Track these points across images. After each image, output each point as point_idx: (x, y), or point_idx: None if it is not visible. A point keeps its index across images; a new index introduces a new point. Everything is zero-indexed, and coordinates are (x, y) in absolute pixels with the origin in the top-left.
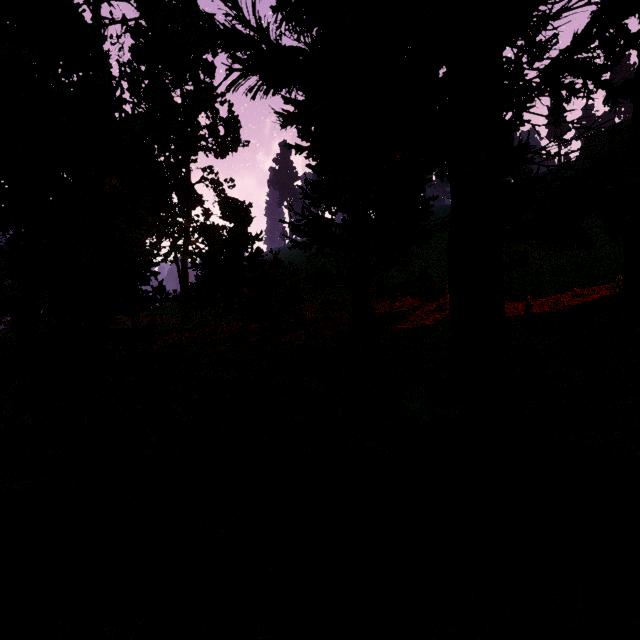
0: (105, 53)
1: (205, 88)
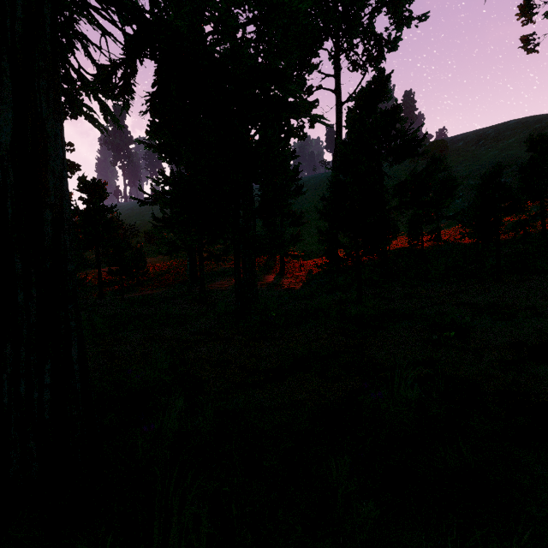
0: None
1: None
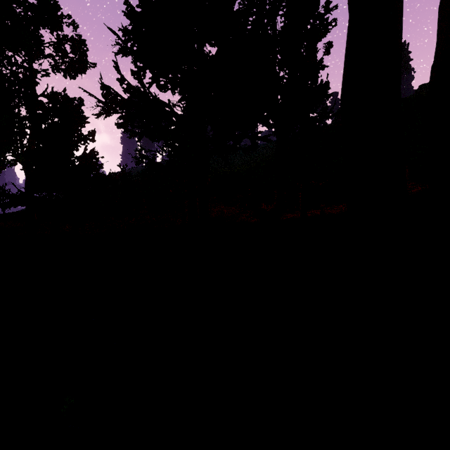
0: None
1: (47, 2)
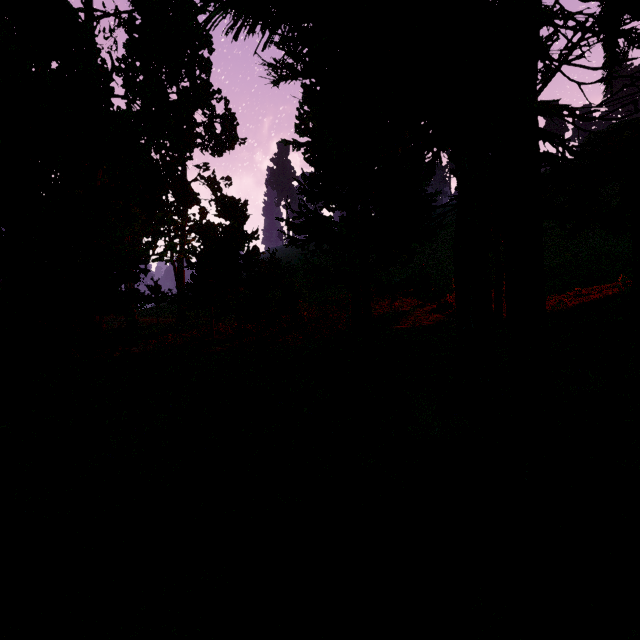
0: (91, 39)
1: (201, 84)
